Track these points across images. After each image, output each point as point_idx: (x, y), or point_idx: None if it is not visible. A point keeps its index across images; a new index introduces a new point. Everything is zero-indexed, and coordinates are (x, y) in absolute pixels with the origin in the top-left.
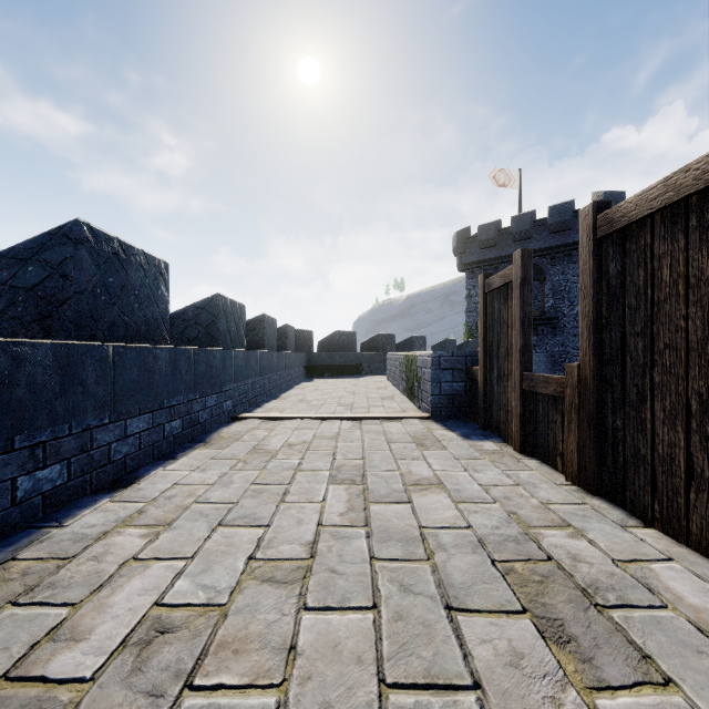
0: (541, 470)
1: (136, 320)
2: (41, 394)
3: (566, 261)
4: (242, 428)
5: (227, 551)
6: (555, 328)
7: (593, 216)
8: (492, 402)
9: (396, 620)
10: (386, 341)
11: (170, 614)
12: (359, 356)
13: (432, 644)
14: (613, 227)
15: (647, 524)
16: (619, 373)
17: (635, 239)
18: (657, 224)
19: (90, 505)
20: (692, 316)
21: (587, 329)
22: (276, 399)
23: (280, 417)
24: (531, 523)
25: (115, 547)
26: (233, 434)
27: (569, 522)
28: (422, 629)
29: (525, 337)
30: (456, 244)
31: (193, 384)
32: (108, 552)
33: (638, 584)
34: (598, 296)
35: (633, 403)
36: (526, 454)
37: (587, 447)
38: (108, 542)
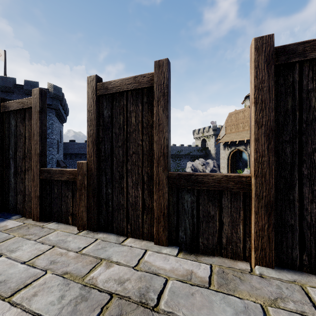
0: (59, 228)
1: None
2: None
3: None
4: None
5: None
6: None
7: (96, 82)
8: (9, 191)
9: None
10: None
11: None
12: None
13: None
14: (107, 91)
15: (124, 236)
16: (110, 166)
17: (118, 101)
18: (129, 96)
19: None
20: (145, 140)
21: (92, 143)
22: None
23: None
24: (78, 272)
25: None
26: None
27: (97, 256)
28: None
29: (42, 145)
30: None
31: None
32: None
33: (149, 274)
34: (98, 125)
35: (117, 180)
36: (43, 220)
37: (92, 206)
38: None
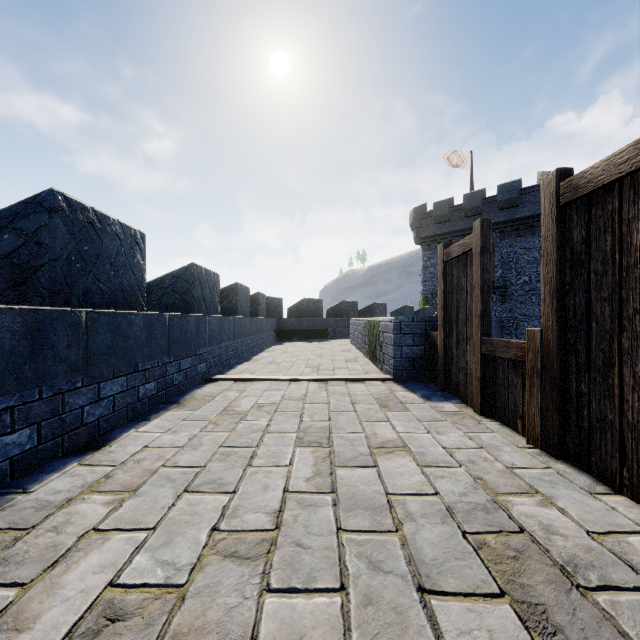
0: (501, 432)
1: (112, 287)
2: (9, 360)
3: (514, 235)
4: (214, 389)
5: (191, 520)
6: (504, 296)
7: (556, 183)
8: (451, 365)
9: (365, 605)
10: (349, 308)
11: (125, 595)
12: (325, 321)
13: (406, 635)
14: (577, 193)
15: (615, 490)
16: (584, 339)
17: (601, 205)
18: (626, 188)
19: (59, 469)
20: None
21: (550, 295)
22: (248, 361)
23: (251, 378)
24: (497, 489)
25: (78, 516)
26: (206, 395)
27: (536, 487)
28: (394, 616)
29: (485, 303)
30: (413, 219)
31: (167, 348)
32: (69, 521)
33: (618, 560)
34: (561, 262)
35: (599, 369)
36: (486, 416)
37: (550, 410)
38: (71, 509)
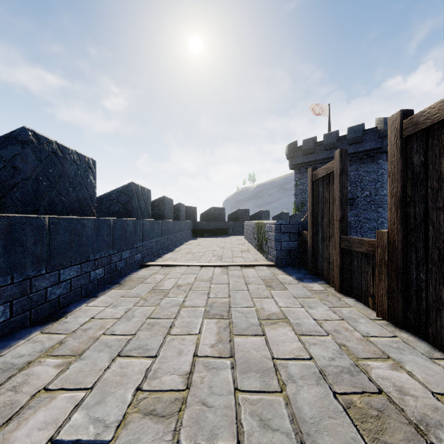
0: (356, 306)
1: (71, 199)
2: None
3: (359, 163)
4: (146, 272)
5: (121, 380)
6: (352, 205)
7: (400, 121)
8: (317, 256)
9: None
10: (243, 214)
11: None
12: (226, 223)
13: None
14: (417, 128)
15: None
16: (422, 238)
17: (437, 136)
18: None
19: (26, 336)
20: None
21: (395, 205)
22: (172, 251)
23: (173, 264)
24: (357, 353)
25: (34, 376)
26: (140, 277)
27: (387, 353)
28: None
29: (343, 211)
30: (288, 152)
31: (112, 244)
32: (27, 381)
33: None
34: (404, 180)
35: (435, 262)
36: (344, 293)
37: (395, 292)
38: (29, 371)
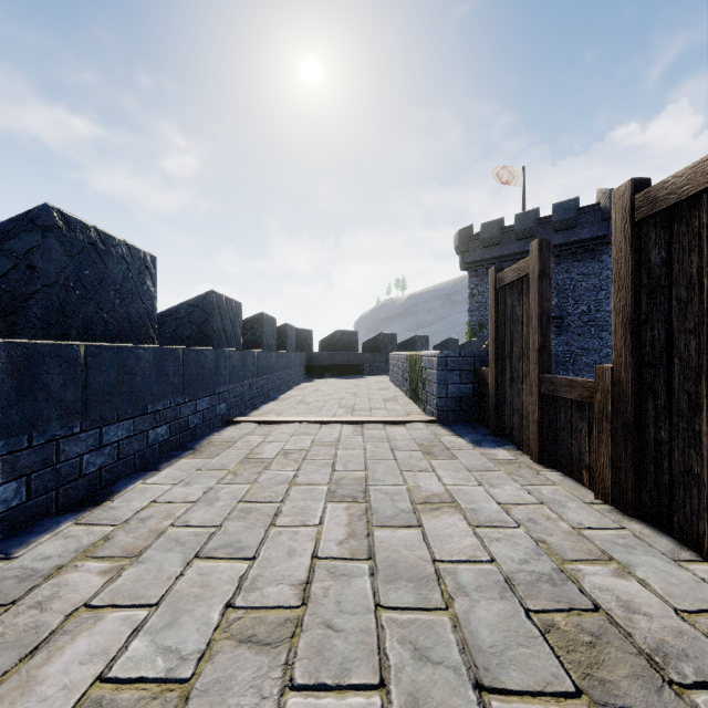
0: (564, 484)
1: (117, 317)
2: None
3: (571, 260)
4: (235, 433)
5: (202, 593)
6: (559, 327)
7: (630, 196)
8: (504, 406)
9: (410, 707)
10: (387, 341)
11: (117, 691)
12: (360, 355)
13: None
14: (656, 207)
15: (702, 556)
16: (664, 377)
17: (685, 220)
18: None
19: (52, 528)
20: None
21: (623, 326)
22: (274, 400)
23: (277, 420)
24: (563, 554)
25: (68, 588)
26: (225, 440)
27: (609, 552)
28: None
29: (543, 335)
30: (459, 242)
31: (182, 387)
32: (57, 594)
33: None
34: (636, 288)
35: (682, 413)
36: (545, 464)
37: (623, 461)
38: (61, 580)
